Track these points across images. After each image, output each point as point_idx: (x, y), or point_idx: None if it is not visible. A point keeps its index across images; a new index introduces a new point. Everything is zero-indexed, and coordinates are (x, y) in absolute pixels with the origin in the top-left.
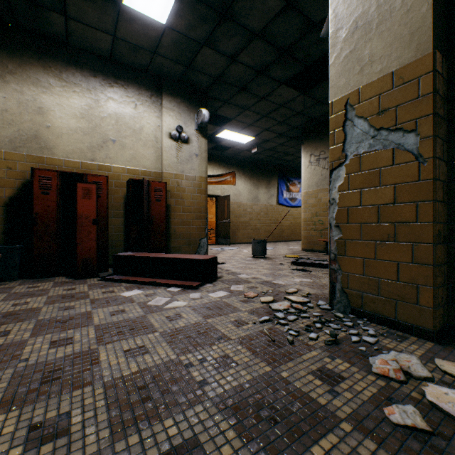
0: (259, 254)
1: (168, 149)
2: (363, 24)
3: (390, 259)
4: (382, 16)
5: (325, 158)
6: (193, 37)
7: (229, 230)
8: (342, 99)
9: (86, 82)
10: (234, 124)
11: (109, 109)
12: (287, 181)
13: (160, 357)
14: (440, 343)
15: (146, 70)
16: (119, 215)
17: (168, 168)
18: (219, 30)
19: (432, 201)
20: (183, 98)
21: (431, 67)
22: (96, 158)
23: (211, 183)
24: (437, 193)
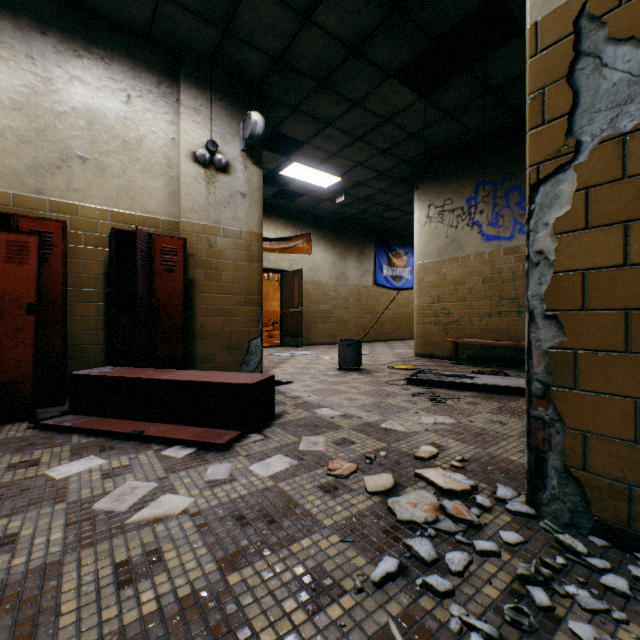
0: (351, 365)
1: (191, 181)
2: None
3: None
4: None
5: (452, 211)
6: None
7: (301, 324)
8: (566, 7)
9: (24, 41)
10: (309, 153)
11: (75, 98)
12: (389, 251)
13: None
14: None
15: (147, 35)
16: (95, 296)
17: (190, 214)
18: None
19: None
20: (218, 93)
21: None
22: (46, 188)
23: (273, 250)
24: None
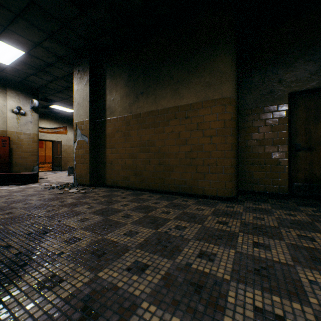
0: (72, 174)
1: (11, 118)
2: (80, 104)
3: (84, 168)
4: (83, 105)
5: None
6: (26, 72)
7: (61, 162)
8: (76, 122)
9: None
10: (60, 103)
11: None
12: None
13: (4, 194)
14: (91, 187)
15: None
16: None
17: (11, 128)
18: (40, 73)
19: (89, 154)
20: (22, 91)
21: (89, 123)
22: None
23: (48, 132)
24: (91, 152)
